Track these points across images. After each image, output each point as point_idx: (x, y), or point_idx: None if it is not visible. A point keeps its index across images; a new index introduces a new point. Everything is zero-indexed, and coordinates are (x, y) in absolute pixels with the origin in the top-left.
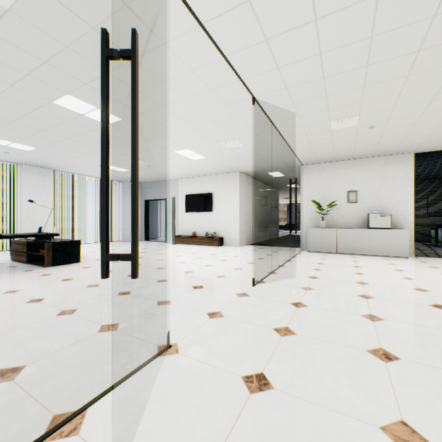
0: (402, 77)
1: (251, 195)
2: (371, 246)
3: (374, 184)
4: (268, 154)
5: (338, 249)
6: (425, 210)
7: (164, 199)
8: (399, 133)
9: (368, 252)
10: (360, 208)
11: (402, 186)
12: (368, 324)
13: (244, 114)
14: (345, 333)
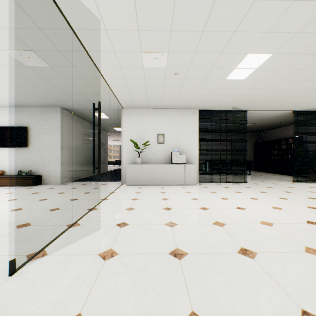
0: (211, 0)
1: (77, 133)
2: (174, 178)
3: (175, 130)
4: (85, 87)
5: (150, 181)
6: (199, 151)
7: None
8: (194, 87)
9: (172, 182)
10: (166, 147)
11: (192, 133)
12: None
13: None
14: None
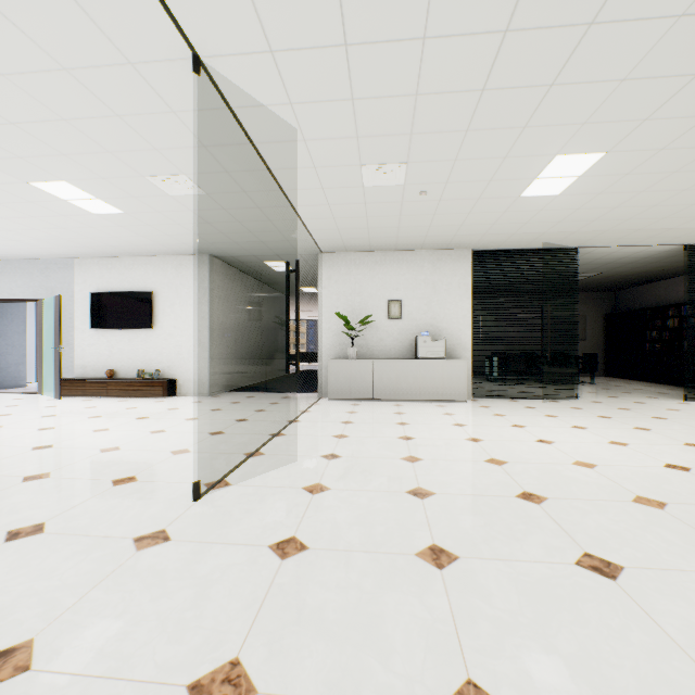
0: (476, 92)
1: (234, 301)
2: (421, 387)
3: (424, 292)
4: (258, 221)
5: (375, 393)
6: (479, 333)
7: (38, 299)
8: (459, 212)
9: (417, 396)
10: (406, 327)
11: (459, 297)
12: (433, 582)
13: (186, 105)
14: (388, 637)
